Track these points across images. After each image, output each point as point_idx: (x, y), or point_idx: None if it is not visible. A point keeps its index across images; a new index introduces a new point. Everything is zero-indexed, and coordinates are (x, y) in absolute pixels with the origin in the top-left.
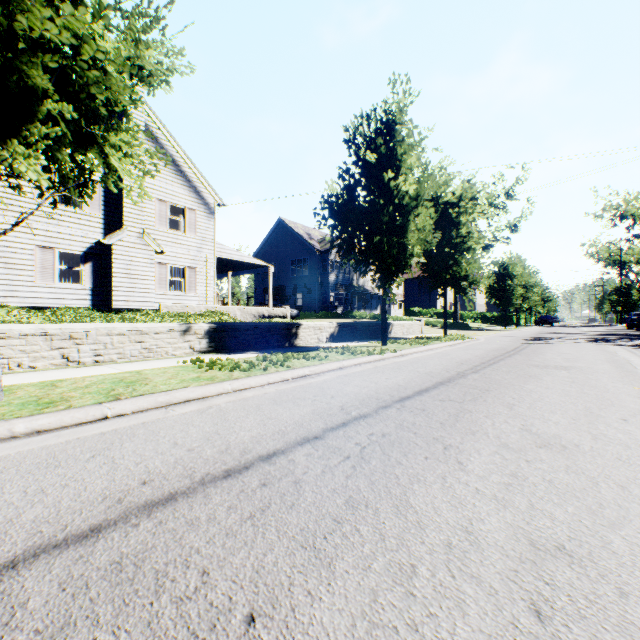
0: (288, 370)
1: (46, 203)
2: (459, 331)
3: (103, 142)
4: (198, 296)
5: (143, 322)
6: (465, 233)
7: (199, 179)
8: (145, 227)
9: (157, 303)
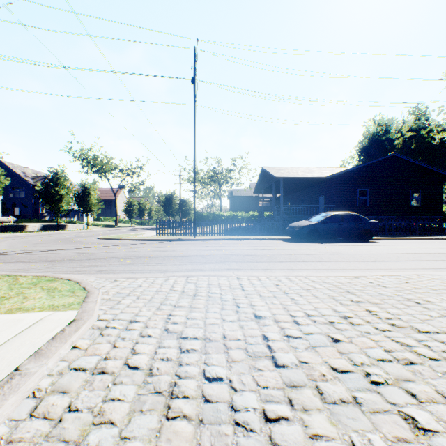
0: (29, 233)
1: None
2: (108, 228)
3: None
4: None
5: None
6: (93, 197)
7: None
8: None
9: None
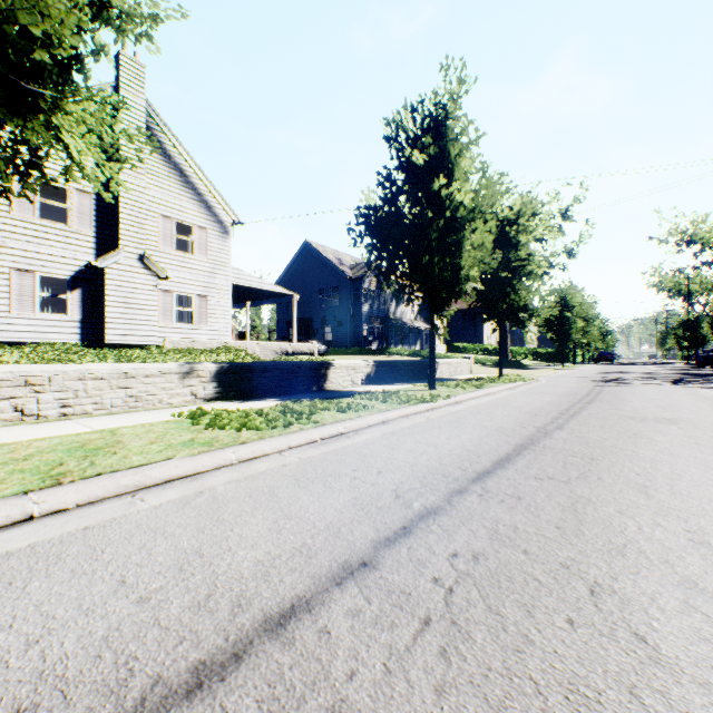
0: (316, 427)
1: (24, 217)
2: (512, 370)
3: (55, 111)
4: (210, 329)
5: (143, 360)
6: (524, 255)
7: (211, 192)
8: (146, 248)
9: (161, 338)
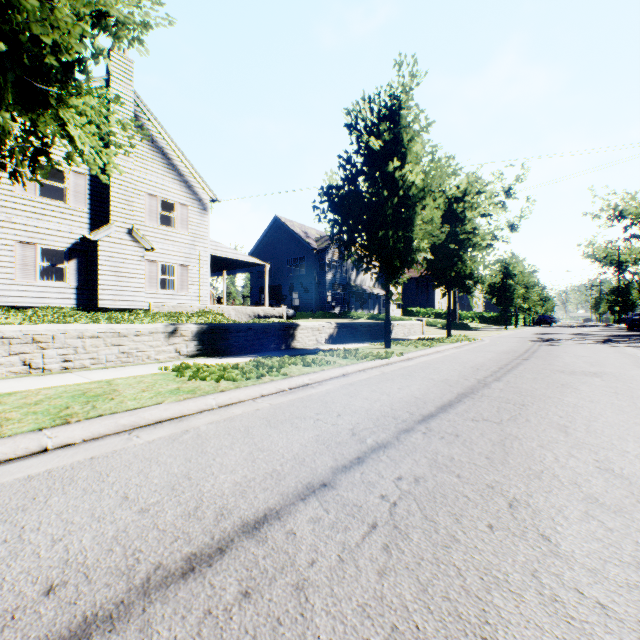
0: (285, 379)
1: (27, 196)
2: (460, 331)
3: (61, 106)
4: (190, 295)
5: (131, 322)
6: (470, 229)
7: (191, 173)
8: (134, 223)
9: (147, 302)
